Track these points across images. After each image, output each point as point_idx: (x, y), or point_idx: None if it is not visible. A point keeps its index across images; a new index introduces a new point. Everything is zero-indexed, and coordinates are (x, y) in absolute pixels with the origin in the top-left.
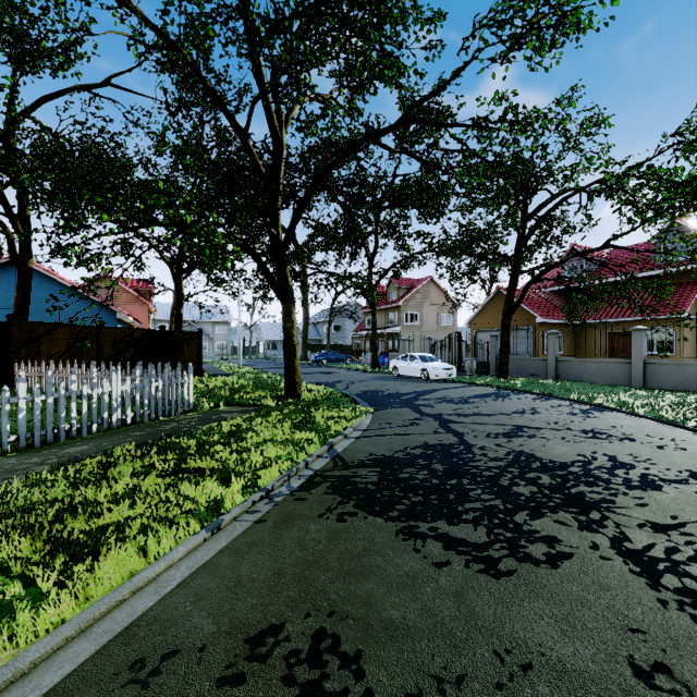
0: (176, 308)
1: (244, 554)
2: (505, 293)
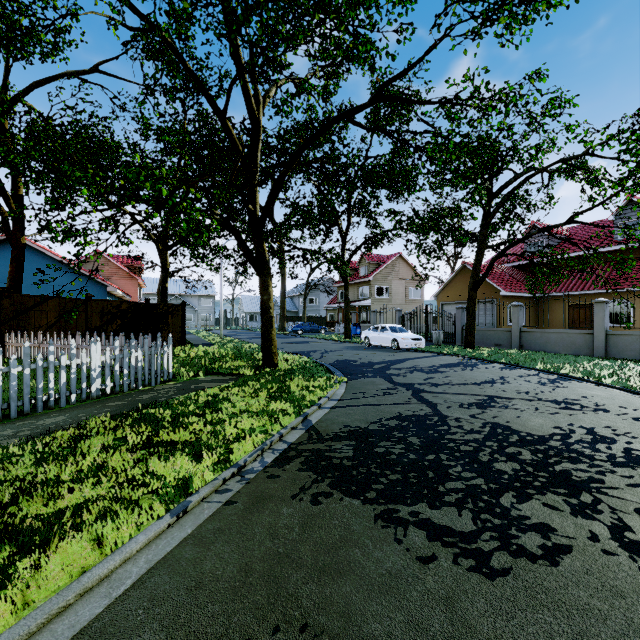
0: (162, 282)
1: (209, 545)
2: (470, 268)
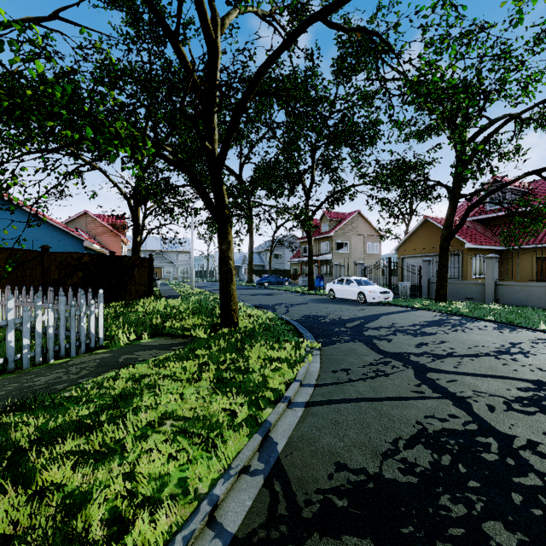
0: (133, 237)
1: None
2: (433, 221)
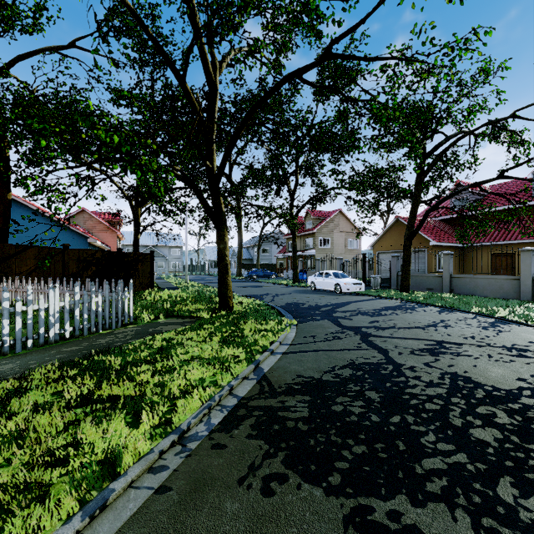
0: (134, 234)
1: None
2: (403, 221)
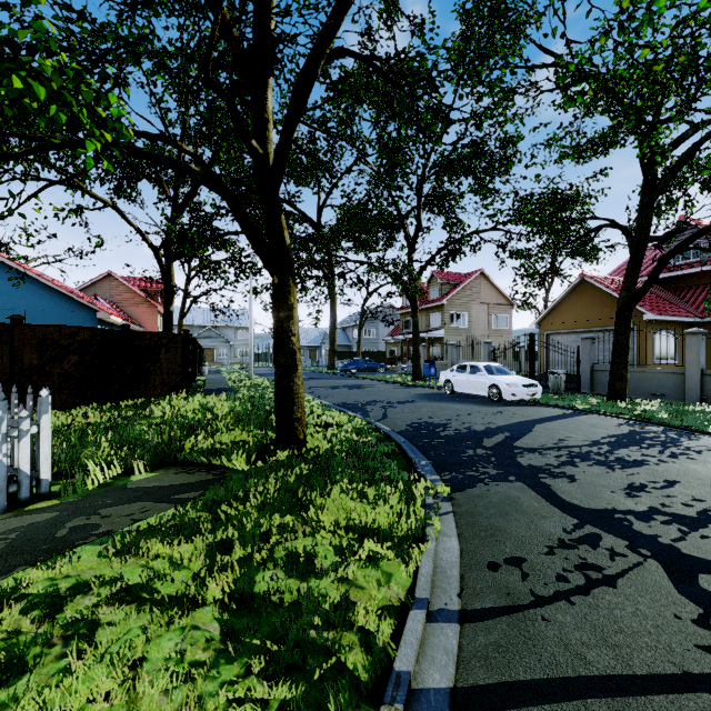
0: (165, 305)
1: None
2: (593, 282)
